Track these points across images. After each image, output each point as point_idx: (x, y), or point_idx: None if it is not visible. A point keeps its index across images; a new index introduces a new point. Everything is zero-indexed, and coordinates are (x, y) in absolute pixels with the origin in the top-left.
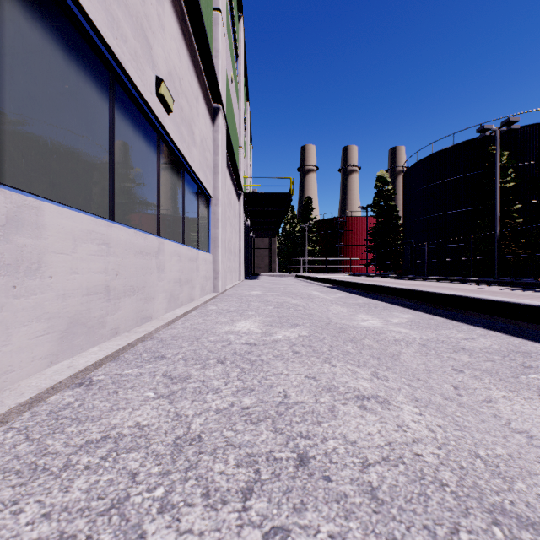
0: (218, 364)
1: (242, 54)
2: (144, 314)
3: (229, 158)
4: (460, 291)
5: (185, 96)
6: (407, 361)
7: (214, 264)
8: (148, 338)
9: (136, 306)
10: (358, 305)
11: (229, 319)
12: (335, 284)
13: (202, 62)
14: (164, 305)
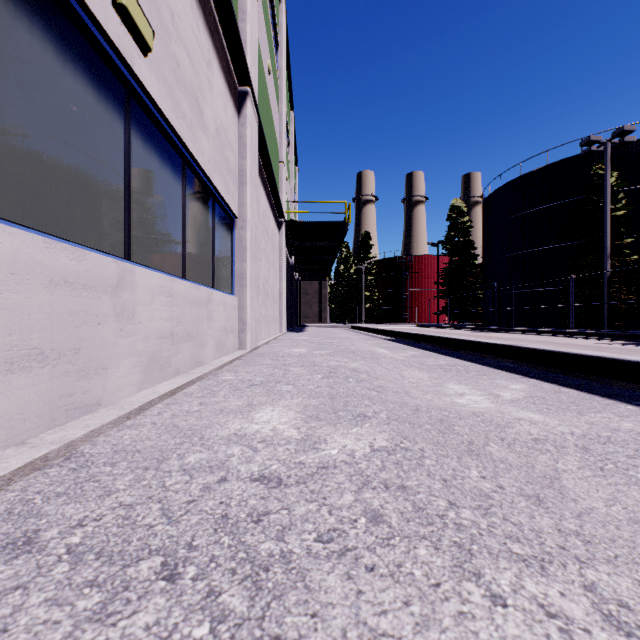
0: (158, 583)
1: (284, 44)
2: (78, 400)
3: (264, 171)
4: (573, 348)
5: (184, 46)
6: (581, 493)
7: (240, 311)
8: (60, 459)
9: (50, 388)
10: (440, 367)
11: (246, 402)
12: (403, 338)
13: (219, 14)
14: (134, 377)
